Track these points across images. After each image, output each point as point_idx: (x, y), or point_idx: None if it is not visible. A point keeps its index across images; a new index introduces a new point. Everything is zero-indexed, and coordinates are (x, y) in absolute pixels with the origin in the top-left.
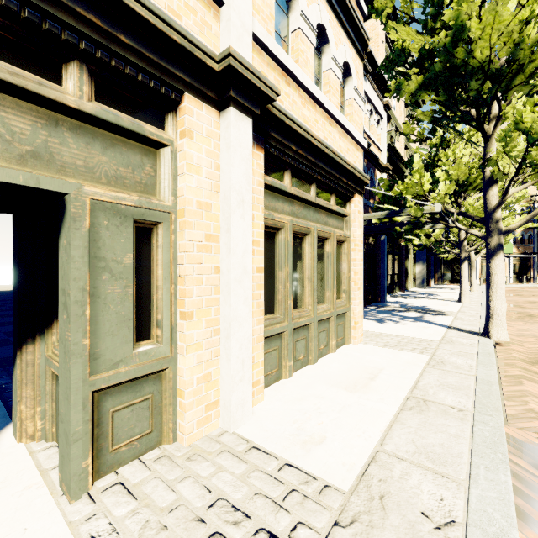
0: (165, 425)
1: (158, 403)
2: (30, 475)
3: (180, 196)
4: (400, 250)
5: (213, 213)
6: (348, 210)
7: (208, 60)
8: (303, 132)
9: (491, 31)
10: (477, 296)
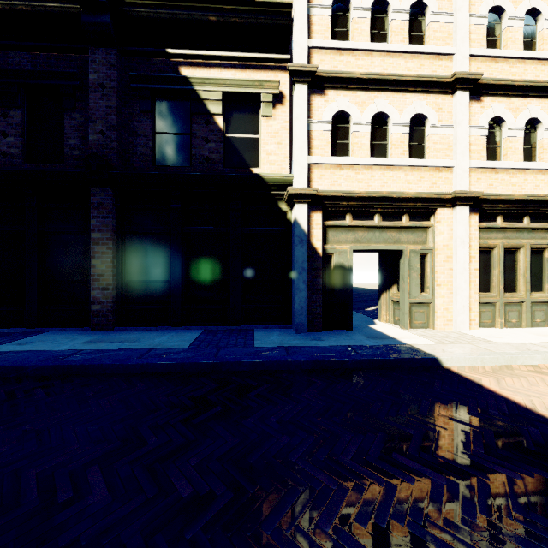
0: (430, 322)
1: (427, 314)
2: (390, 326)
3: (436, 243)
4: None
5: (449, 247)
6: None
7: (447, 196)
8: (506, 197)
9: None
10: None
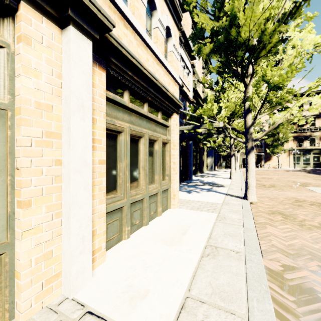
0: (0, 307)
1: None
2: None
3: (17, 95)
4: (200, 149)
5: (54, 113)
6: (169, 123)
7: None
8: (136, 63)
9: (250, 21)
10: (238, 175)
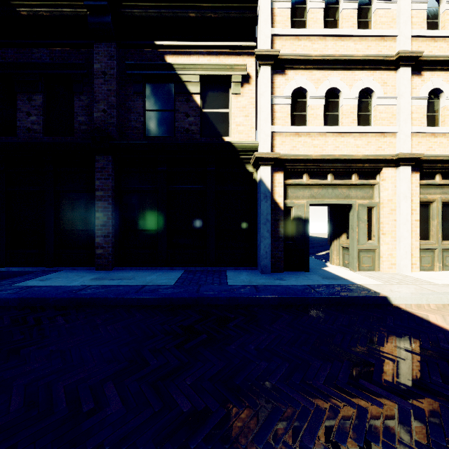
0: (376, 266)
1: (374, 259)
2: (341, 268)
3: (381, 198)
4: None
5: (393, 202)
6: None
7: (391, 157)
8: (444, 158)
9: None
10: None
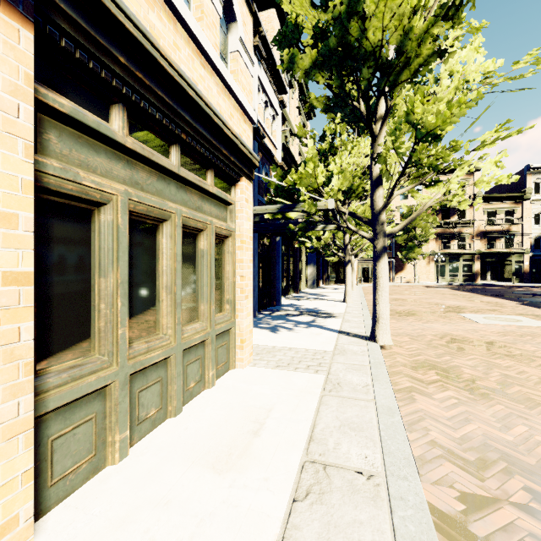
0: None
1: None
2: None
3: None
4: (294, 252)
5: None
6: (233, 197)
7: None
8: (138, 34)
9: (384, 9)
10: (357, 295)
